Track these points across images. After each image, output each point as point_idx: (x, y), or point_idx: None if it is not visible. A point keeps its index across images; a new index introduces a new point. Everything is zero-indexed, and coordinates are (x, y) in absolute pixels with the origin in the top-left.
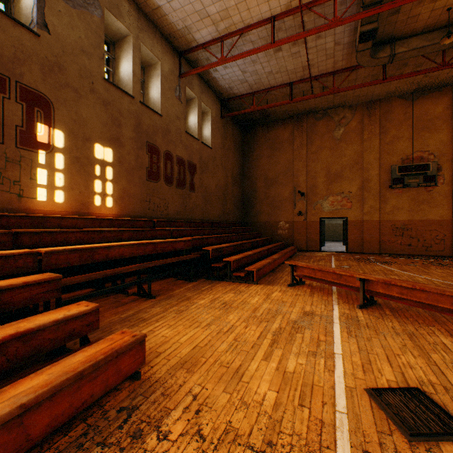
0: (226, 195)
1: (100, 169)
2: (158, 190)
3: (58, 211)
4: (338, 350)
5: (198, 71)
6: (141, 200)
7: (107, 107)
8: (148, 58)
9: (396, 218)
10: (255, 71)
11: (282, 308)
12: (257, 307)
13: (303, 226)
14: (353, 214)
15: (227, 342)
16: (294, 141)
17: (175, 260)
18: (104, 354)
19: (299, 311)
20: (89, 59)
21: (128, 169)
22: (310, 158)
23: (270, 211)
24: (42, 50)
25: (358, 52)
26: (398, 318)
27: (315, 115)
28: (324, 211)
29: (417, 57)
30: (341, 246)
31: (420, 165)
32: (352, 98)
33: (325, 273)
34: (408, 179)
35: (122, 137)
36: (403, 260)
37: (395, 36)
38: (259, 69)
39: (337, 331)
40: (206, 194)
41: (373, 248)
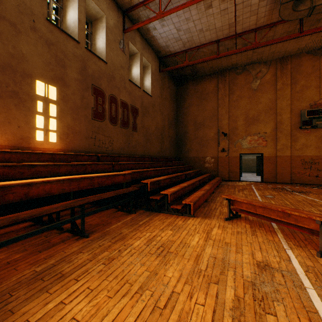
0: (164, 135)
1: (43, 105)
2: (103, 129)
3: None
4: None
5: (139, 25)
6: (86, 137)
7: (50, 47)
8: (94, 11)
9: (305, 154)
10: (188, 29)
11: (229, 255)
12: (199, 253)
13: (225, 161)
14: (268, 150)
15: None
16: (218, 92)
17: (112, 194)
18: None
19: (250, 262)
20: None
21: (73, 108)
22: (231, 105)
23: (198, 148)
24: None
25: (282, 4)
26: None
27: (235, 71)
28: (243, 148)
29: None
30: (254, 176)
31: None
32: (268, 54)
33: (268, 210)
34: (315, 121)
35: (66, 77)
36: (316, 190)
37: None
38: (191, 27)
39: None
40: (147, 134)
41: (285, 179)
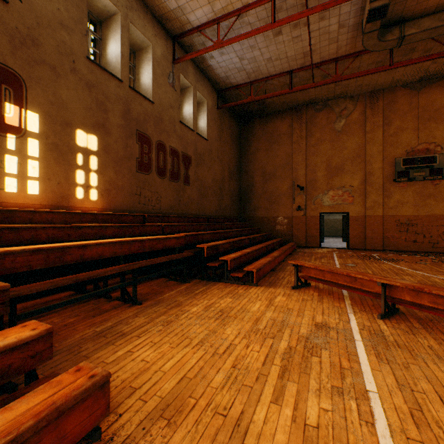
0: (223, 189)
1: (83, 158)
2: (149, 183)
3: (31, 205)
4: (371, 386)
5: (193, 56)
6: (130, 193)
7: (91, 89)
8: (138, 40)
9: (400, 213)
10: (253, 58)
11: (289, 318)
12: (259, 317)
13: (302, 222)
14: (355, 208)
15: (224, 371)
16: (292, 134)
17: (165, 259)
18: (35, 416)
19: (309, 323)
20: (69, 34)
21: (115, 159)
22: (309, 151)
23: (267, 206)
24: (12, 19)
25: (365, 33)
26: (432, 332)
27: (315, 107)
28: (324, 206)
29: (427, 41)
30: (340, 242)
31: (426, 158)
32: (354, 87)
33: (335, 275)
34: (413, 172)
35: (108, 124)
36: (410, 258)
37: (404, 17)
38: (257, 56)
39: (363, 353)
40: (201, 188)
41: (376, 245)
